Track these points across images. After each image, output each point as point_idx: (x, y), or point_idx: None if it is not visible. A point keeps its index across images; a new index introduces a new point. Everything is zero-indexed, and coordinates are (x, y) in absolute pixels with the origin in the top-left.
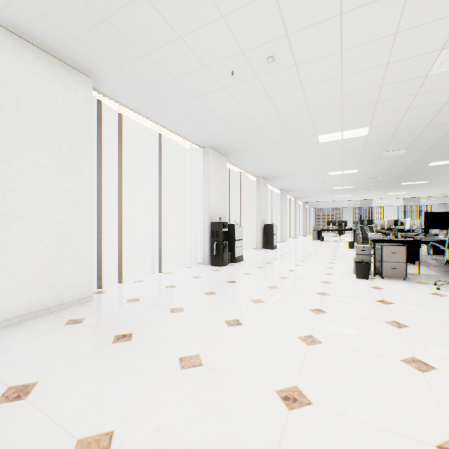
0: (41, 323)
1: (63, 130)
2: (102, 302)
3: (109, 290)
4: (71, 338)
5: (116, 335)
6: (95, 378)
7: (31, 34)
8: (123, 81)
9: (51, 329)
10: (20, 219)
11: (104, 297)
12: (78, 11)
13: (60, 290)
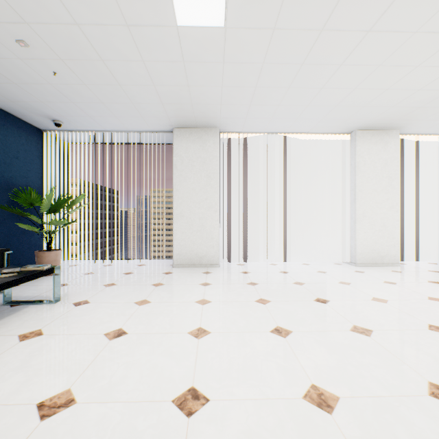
0: (376, 268)
1: (383, 168)
2: (408, 268)
3: (408, 264)
4: (399, 276)
5: (429, 281)
6: (425, 288)
7: (371, 127)
8: (424, 124)
9: (385, 271)
10: (365, 217)
11: (407, 266)
12: (403, 111)
13: (382, 255)
